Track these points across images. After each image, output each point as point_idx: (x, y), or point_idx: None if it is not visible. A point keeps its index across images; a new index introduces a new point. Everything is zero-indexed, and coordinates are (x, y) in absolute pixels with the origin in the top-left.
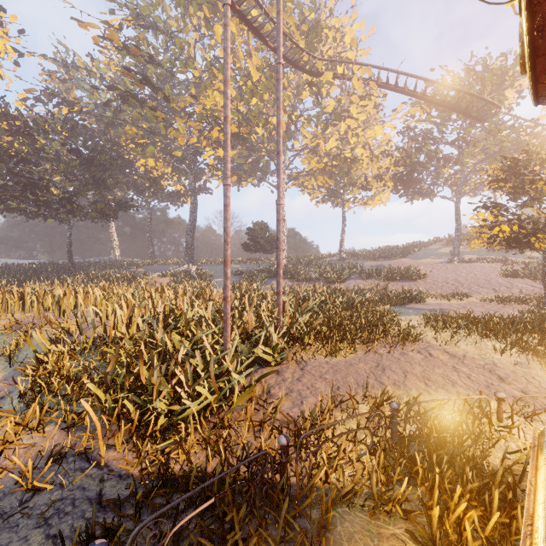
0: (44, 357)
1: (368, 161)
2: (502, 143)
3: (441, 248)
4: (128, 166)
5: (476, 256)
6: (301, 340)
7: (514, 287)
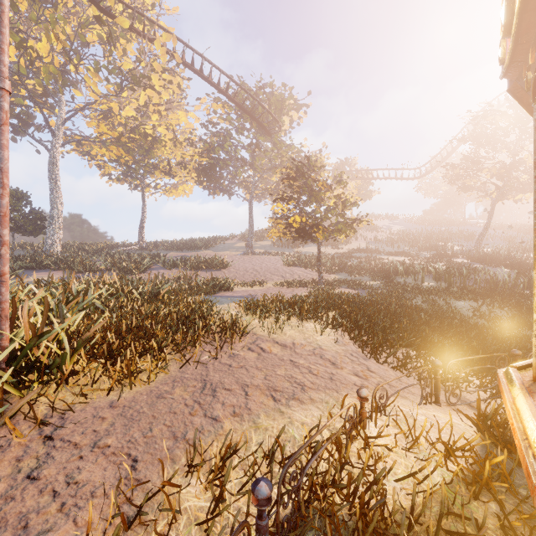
0: None
1: (172, 146)
2: (283, 157)
3: (237, 243)
4: None
5: (263, 250)
6: (58, 368)
7: (295, 274)
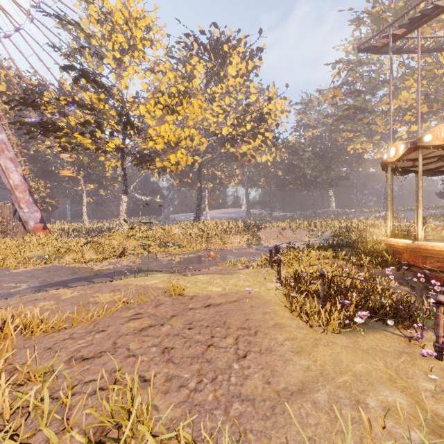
0: (337, 232)
1: None
2: None
3: None
4: (342, 152)
5: None
6: None
7: None
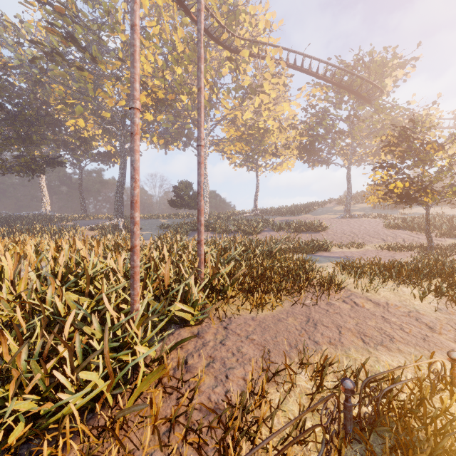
0: None
1: (278, 132)
2: (384, 121)
3: (335, 207)
4: (57, 125)
5: (362, 213)
6: (224, 293)
7: (398, 237)
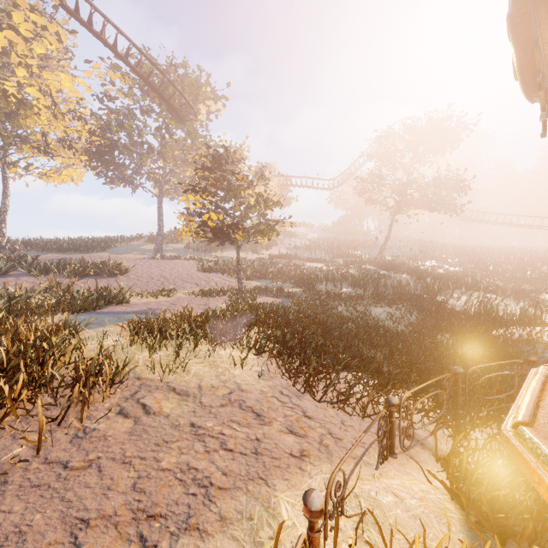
0: None
1: (50, 116)
2: (199, 150)
3: (144, 245)
4: None
5: (176, 254)
6: None
7: (211, 281)
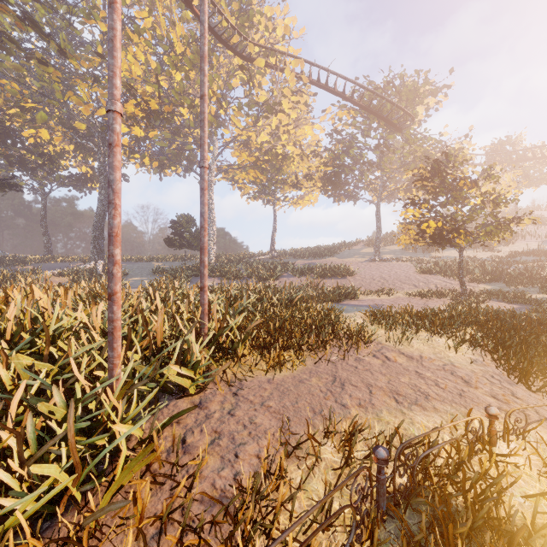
0: None
1: (299, 160)
2: (416, 153)
3: (363, 249)
4: (10, 136)
5: (393, 256)
6: (233, 351)
7: (430, 283)
